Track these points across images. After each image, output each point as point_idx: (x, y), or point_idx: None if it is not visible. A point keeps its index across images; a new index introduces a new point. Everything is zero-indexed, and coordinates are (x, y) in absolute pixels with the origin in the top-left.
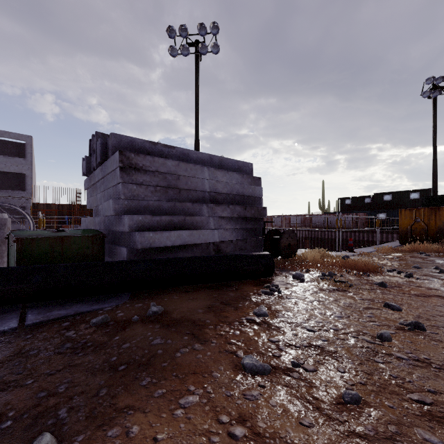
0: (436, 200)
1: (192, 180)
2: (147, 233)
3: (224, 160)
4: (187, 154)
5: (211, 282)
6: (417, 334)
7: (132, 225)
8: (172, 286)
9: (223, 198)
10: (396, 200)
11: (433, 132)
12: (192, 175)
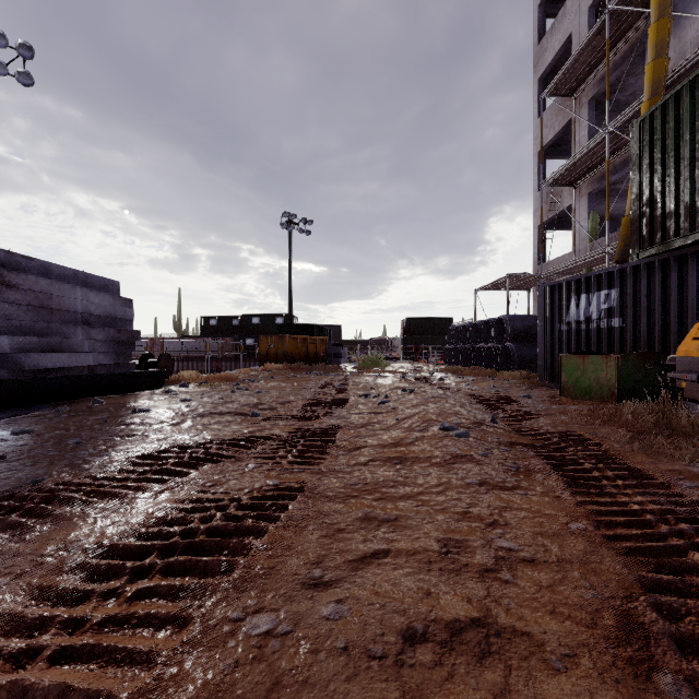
0: (288, 328)
1: (65, 300)
2: (33, 354)
3: (90, 277)
4: (49, 267)
5: (115, 393)
6: (246, 391)
7: (14, 346)
8: (81, 398)
9: (96, 320)
10: (264, 324)
11: (289, 263)
12: (65, 295)
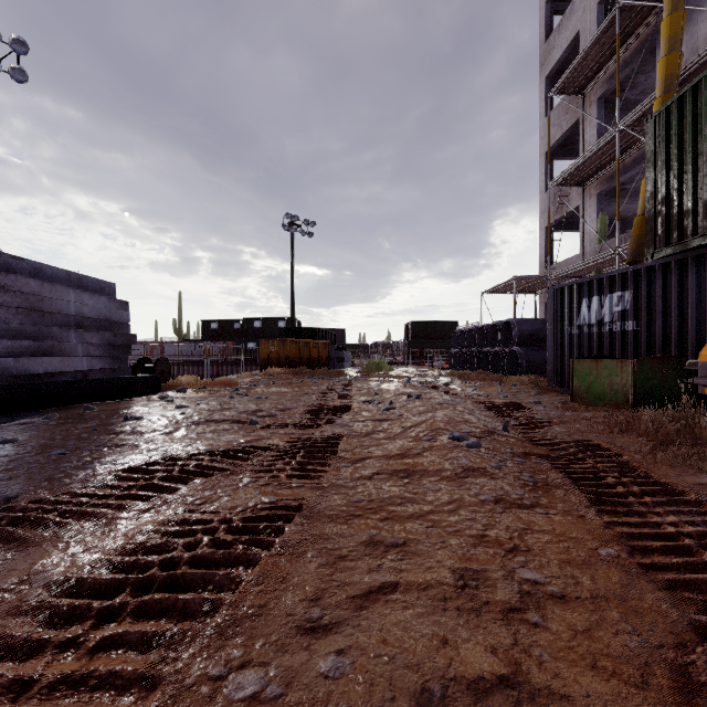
0: (290, 332)
1: (57, 302)
2: (22, 359)
3: (84, 278)
4: (40, 268)
5: (108, 399)
6: (246, 397)
7: (2, 350)
8: (73, 404)
9: (90, 323)
10: (266, 328)
11: (292, 266)
12: (58, 297)
